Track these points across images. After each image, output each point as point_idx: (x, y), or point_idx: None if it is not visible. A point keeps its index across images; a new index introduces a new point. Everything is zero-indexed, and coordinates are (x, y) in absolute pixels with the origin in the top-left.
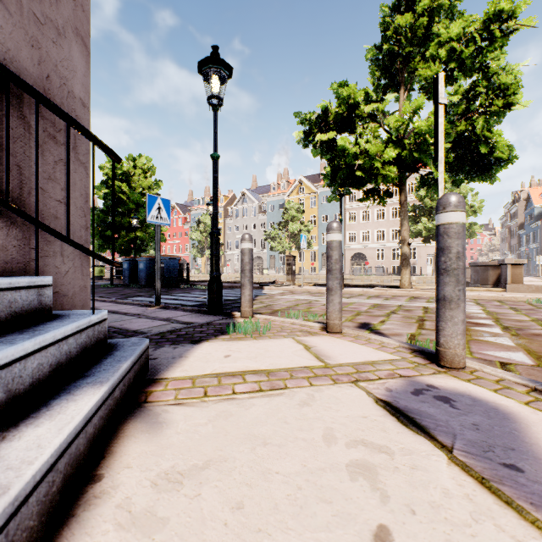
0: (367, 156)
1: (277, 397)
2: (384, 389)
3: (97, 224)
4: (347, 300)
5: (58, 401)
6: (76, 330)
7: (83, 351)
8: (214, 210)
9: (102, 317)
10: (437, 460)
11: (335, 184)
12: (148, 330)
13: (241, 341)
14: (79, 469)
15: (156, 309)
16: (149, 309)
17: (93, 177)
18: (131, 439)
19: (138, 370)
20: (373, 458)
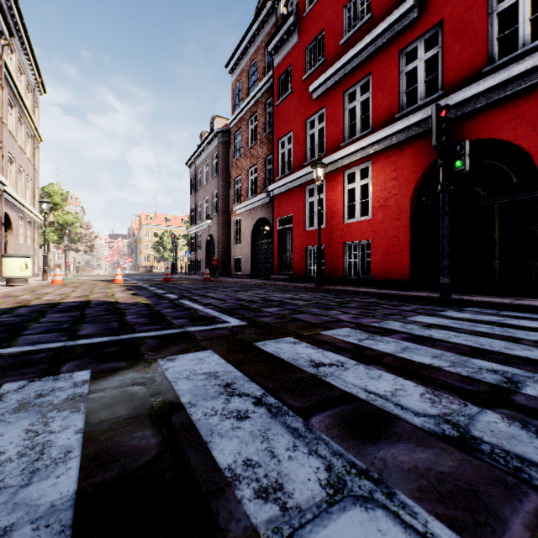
0: None
1: None
2: None
3: None
4: None
5: None
6: None
7: None
8: None
9: None
10: None
11: None
12: None
13: None
14: None
15: None
16: None
17: None
18: None
19: None
20: None
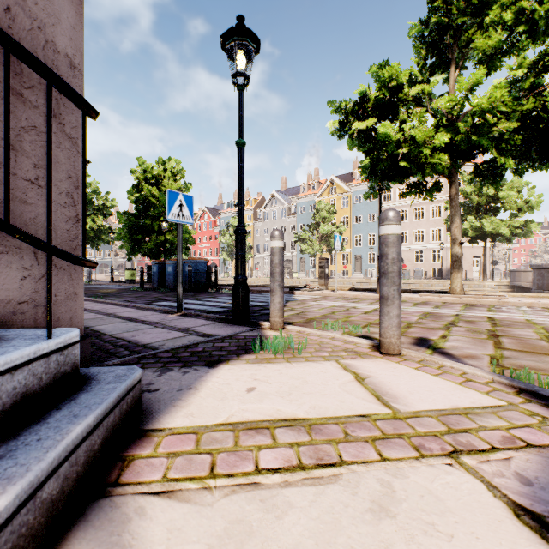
0: (414, 143)
1: (329, 487)
2: (514, 479)
3: (129, 228)
4: None
5: None
6: None
7: (19, 400)
8: (239, 204)
9: (66, 340)
10: None
11: (375, 177)
12: (160, 344)
13: (270, 365)
14: None
15: (176, 316)
16: (169, 316)
17: (48, 132)
18: None
19: (115, 422)
20: None
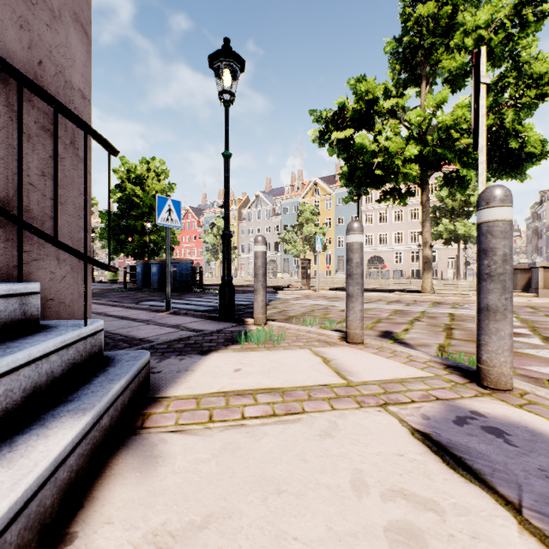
0: (387, 153)
1: (293, 424)
2: (419, 417)
3: (111, 228)
4: (366, 305)
5: (26, 438)
6: (61, 345)
7: (71, 368)
8: (226, 211)
9: (96, 328)
10: (503, 525)
11: (353, 184)
12: (155, 338)
13: (253, 352)
14: (43, 530)
15: (166, 315)
16: (159, 315)
17: (85, 170)
18: (118, 479)
19: (135, 389)
20: (418, 519)
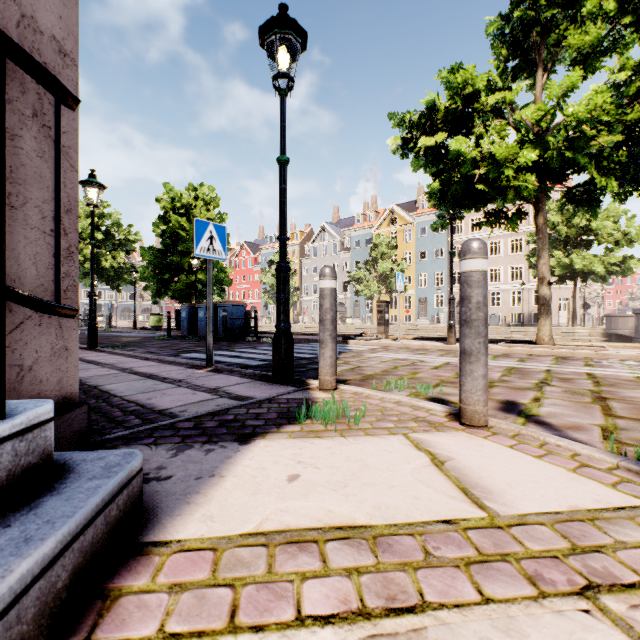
0: (493, 162)
1: None
2: None
3: (154, 266)
4: None
5: None
6: None
7: None
8: (282, 235)
9: (31, 419)
10: None
11: (445, 204)
12: (181, 410)
13: (319, 440)
14: None
15: (205, 372)
16: (196, 372)
17: None
18: None
19: (96, 539)
20: None
